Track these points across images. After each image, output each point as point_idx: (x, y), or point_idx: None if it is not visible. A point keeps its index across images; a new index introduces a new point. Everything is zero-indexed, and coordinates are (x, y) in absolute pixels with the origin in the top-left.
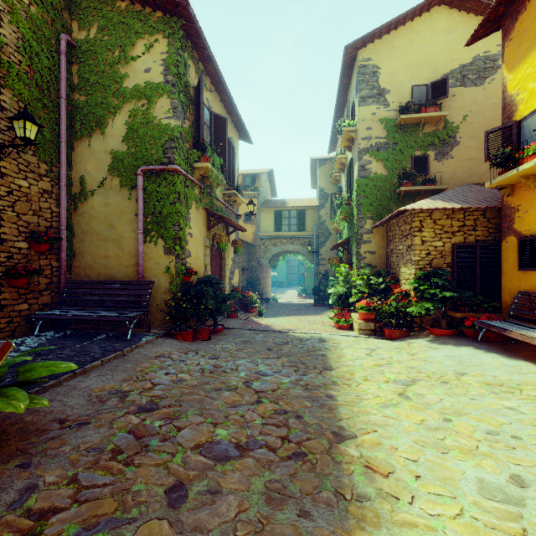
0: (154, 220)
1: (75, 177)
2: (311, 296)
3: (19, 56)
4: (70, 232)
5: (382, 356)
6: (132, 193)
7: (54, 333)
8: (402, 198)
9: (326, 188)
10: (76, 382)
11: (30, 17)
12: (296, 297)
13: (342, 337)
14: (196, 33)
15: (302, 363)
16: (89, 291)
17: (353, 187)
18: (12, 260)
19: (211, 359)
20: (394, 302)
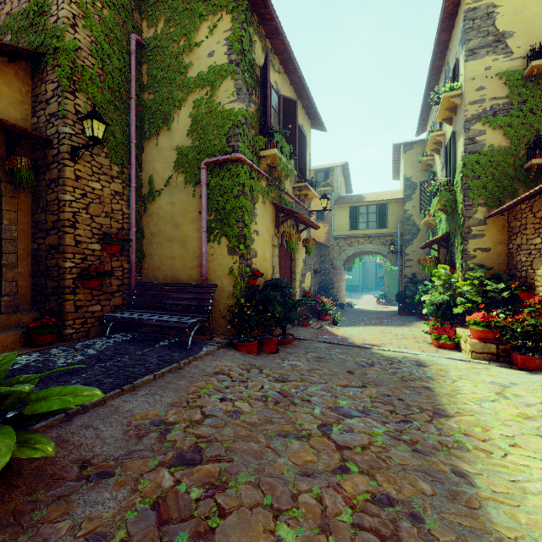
0: (217, 217)
1: (145, 178)
2: (391, 303)
3: (93, 60)
4: (141, 233)
5: (525, 399)
6: (196, 190)
7: (123, 336)
8: (533, 174)
9: (413, 176)
10: (121, 401)
11: (103, 20)
12: (373, 303)
13: (449, 360)
14: (262, 1)
15: (399, 398)
16: (155, 293)
17: (456, 167)
18: (86, 262)
19: (277, 382)
20: (528, 317)
